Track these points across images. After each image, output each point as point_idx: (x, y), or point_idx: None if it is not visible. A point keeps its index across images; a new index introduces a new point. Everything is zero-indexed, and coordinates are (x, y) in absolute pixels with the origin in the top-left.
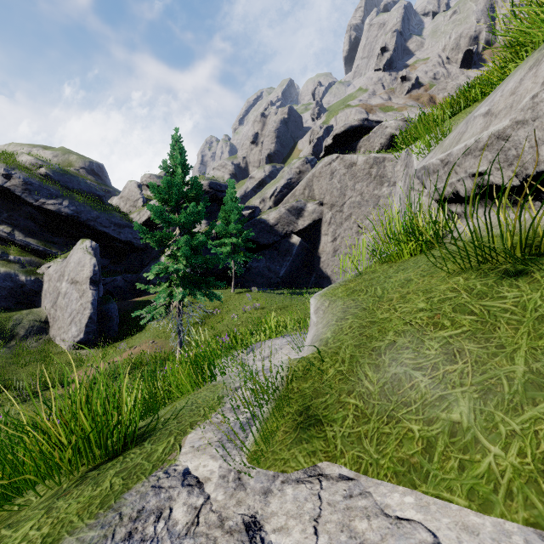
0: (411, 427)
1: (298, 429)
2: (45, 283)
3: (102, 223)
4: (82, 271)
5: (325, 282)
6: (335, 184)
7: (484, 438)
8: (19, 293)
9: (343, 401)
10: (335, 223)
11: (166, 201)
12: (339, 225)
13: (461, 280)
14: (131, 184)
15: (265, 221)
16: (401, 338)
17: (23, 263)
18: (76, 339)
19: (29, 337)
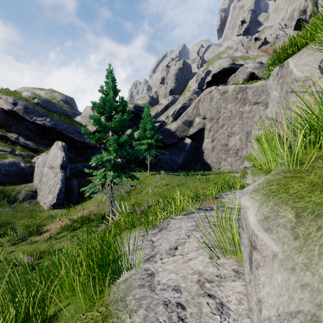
0: None
1: None
2: (35, 168)
3: (69, 131)
4: (56, 161)
5: (206, 168)
6: (213, 105)
7: None
8: (21, 174)
9: None
10: (213, 130)
11: (102, 113)
12: (216, 131)
13: None
14: (87, 108)
15: (169, 129)
16: None
17: (23, 155)
18: (52, 203)
19: (25, 200)
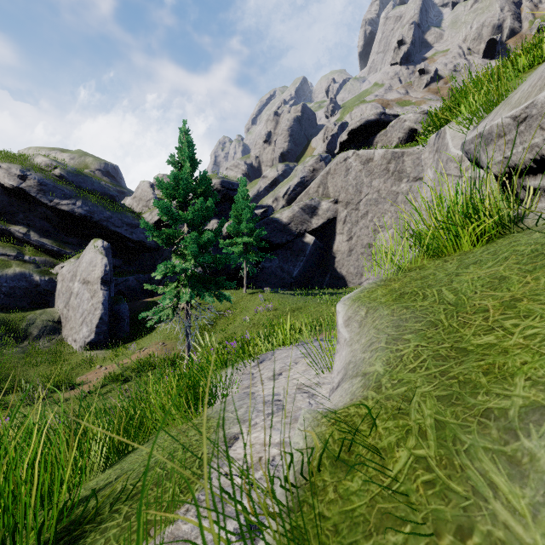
0: None
1: None
2: (58, 283)
3: (114, 223)
4: (93, 271)
5: (340, 283)
6: (350, 181)
7: None
8: (34, 293)
9: None
10: (350, 222)
11: (173, 197)
12: (355, 224)
13: None
14: (144, 184)
15: (278, 220)
16: None
17: (38, 263)
18: (87, 340)
19: (42, 336)
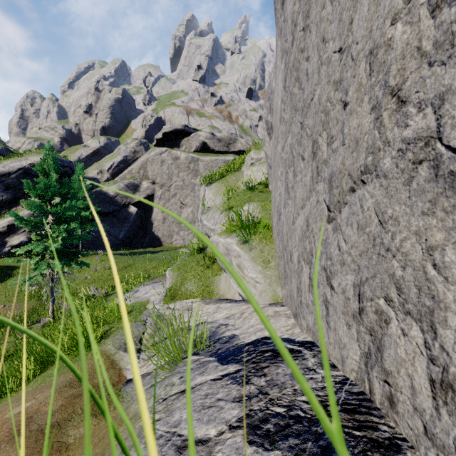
0: (188, 293)
1: (171, 298)
2: None
3: None
4: None
5: (156, 242)
6: (164, 170)
7: (196, 292)
8: None
9: (178, 293)
10: (164, 199)
11: (39, 194)
12: (168, 200)
13: (201, 268)
14: None
15: (106, 193)
16: (189, 281)
17: None
18: None
19: None
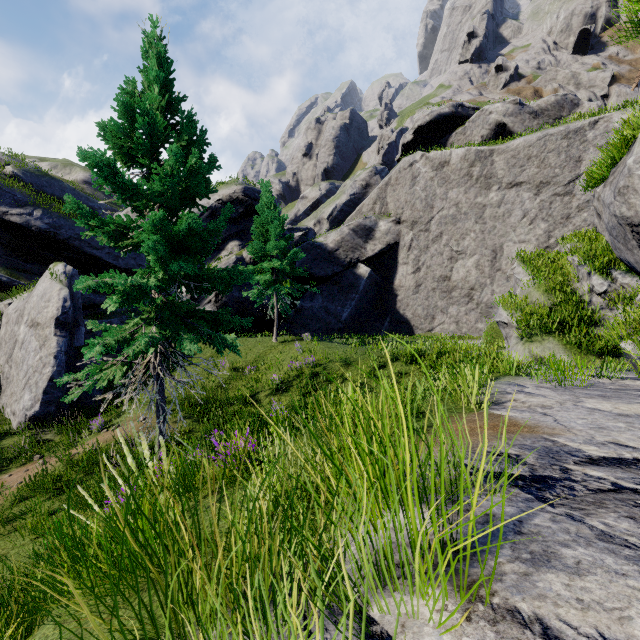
0: None
1: None
2: (2, 327)
3: (91, 243)
4: (45, 308)
5: (403, 329)
6: (418, 193)
7: None
8: None
9: None
10: (418, 248)
11: (132, 157)
12: (424, 250)
13: None
14: None
15: (322, 245)
16: None
17: None
18: (29, 413)
19: None
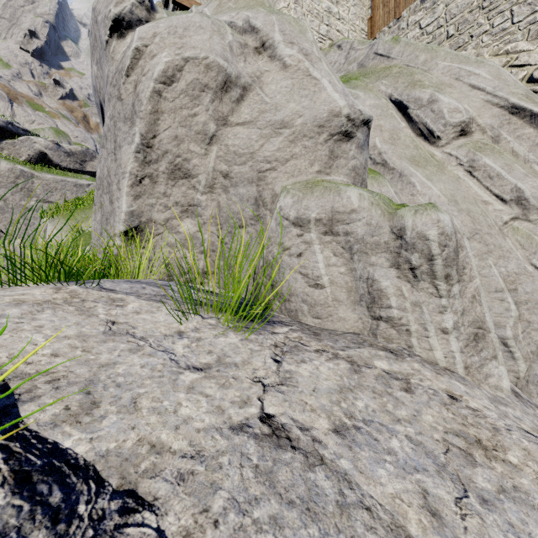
0: None
1: None
2: None
3: None
4: None
5: None
6: None
7: None
8: None
9: None
10: None
11: None
12: None
13: None
14: None
15: None
16: None
17: None
18: None
19: None
